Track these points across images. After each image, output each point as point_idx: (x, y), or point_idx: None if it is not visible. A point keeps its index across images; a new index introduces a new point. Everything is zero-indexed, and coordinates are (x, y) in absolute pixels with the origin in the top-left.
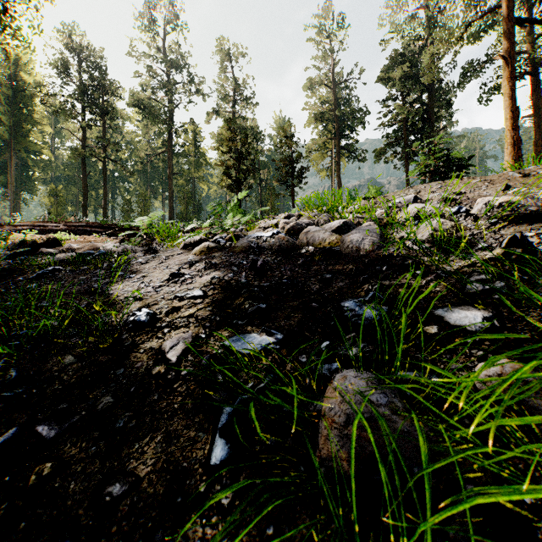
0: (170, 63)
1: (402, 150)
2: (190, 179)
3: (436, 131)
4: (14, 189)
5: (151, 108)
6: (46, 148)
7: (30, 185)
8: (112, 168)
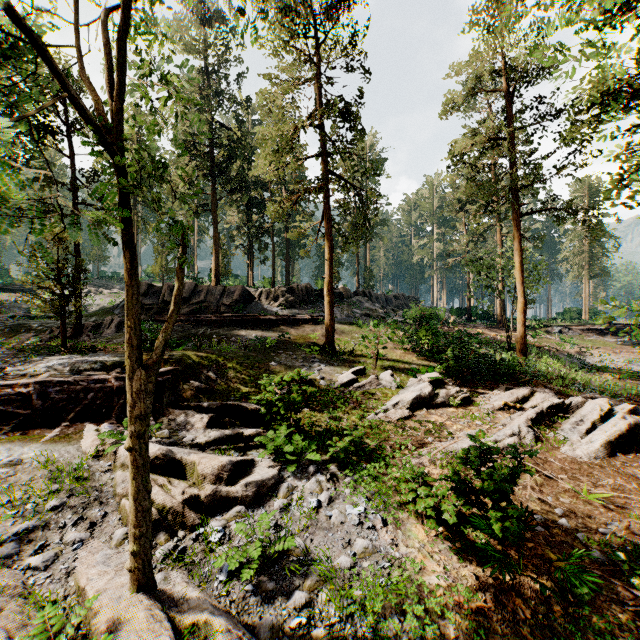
0: None
1: None
2: None
3: None
4: None
5: None
6: None
7: None
8: None
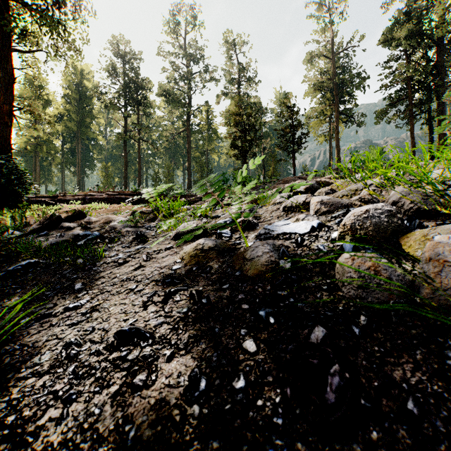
0: (188, 58)
1: (407, 108)
2: (204, 151)
3: (446, 86)
4: (80, 167)
5: (173, 96)
6: (100, 135)
7: (90, 163)
8: (145, 146)
